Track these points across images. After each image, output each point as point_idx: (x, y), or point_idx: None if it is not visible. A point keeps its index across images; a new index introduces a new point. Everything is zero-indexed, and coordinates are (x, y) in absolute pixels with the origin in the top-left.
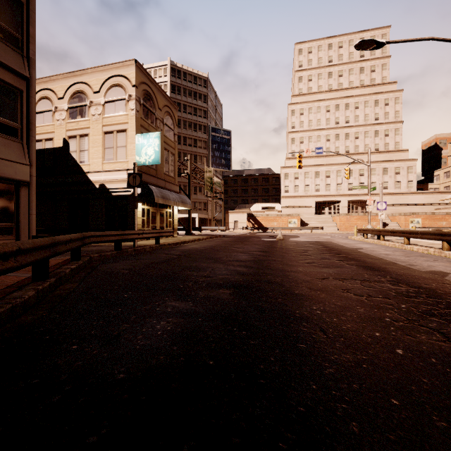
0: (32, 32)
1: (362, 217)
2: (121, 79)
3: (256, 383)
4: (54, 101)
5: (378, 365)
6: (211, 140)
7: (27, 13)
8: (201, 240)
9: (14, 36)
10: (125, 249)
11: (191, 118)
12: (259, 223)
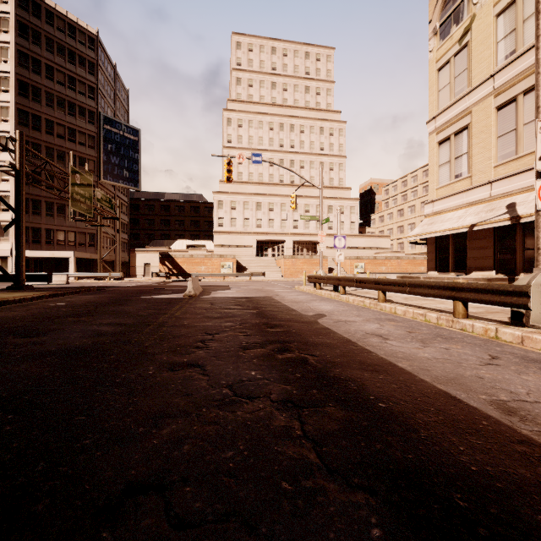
0: None
1: (309, 260)
2: None
3: None
4: None
5: None
6: (104, 137)
7: None
8: (14, 303)
9: None
10: None
11: (63, 91)
12: (179, 268)
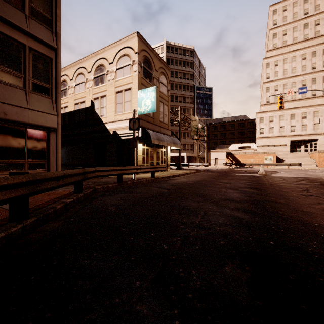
0: (58, 12)
1: None
2: (127, 49)
3: None
4: (85, 75)
5: None
6: (196, 96)
7: None
8: (189, 174)
9: (46, 17)
10: (126, 181)
11: (181, 81)
12: (237, 160)
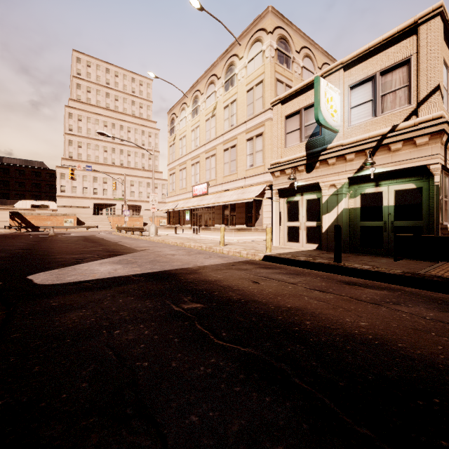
0: None
1: (130, 218)
2: None
3: (37, 254)
4: None
5: (67, 251)
6: None
7: None
8: None
9: None
10: None
11: None
12: (28, 222)
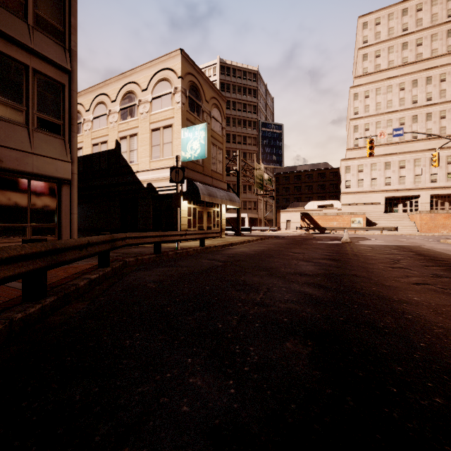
0: (73, 22)
1: None
2: (167, 72)
3: None
4: (108, 105)
5: None
6: (261, 136)
7: (69, 3)
8: (251, 242)
9: (56, 28)
10: (166, 251)
11: (240, 114)
12: (315, 223)
